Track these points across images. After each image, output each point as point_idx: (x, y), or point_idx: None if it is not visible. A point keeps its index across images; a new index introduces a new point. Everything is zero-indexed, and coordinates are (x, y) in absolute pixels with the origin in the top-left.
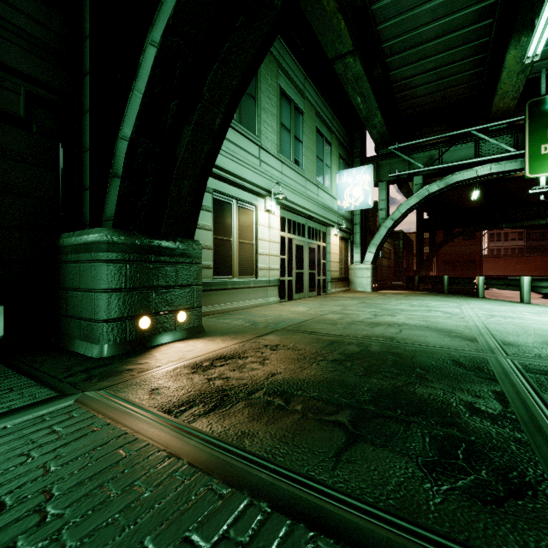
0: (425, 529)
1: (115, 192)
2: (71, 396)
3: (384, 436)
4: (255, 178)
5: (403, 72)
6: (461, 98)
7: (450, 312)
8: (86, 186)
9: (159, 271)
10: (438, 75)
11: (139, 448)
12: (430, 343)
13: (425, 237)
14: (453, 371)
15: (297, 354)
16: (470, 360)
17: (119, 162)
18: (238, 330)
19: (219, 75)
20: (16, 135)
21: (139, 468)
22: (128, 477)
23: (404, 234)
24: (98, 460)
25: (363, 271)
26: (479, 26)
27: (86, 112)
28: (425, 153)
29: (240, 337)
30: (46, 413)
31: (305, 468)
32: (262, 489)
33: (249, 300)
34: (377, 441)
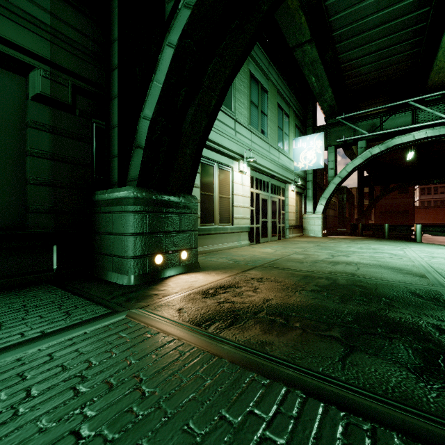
0: (431, 414)
1: (137, 159)
2: (121, 312)
3: (374, 347)
4: (231, 145)
5: (350, 55)
6: (399, 74)
7: (395, 253)
8: (114, 155)
9: (168, 219)
10: (380, 56)
11: (188, 350)
12: (387, 278)
13: (364, 191)
14: (414, 300)
15: (280, 285)
16: (425, 292)
17: (141, 136)
18: (225, 266)
19: (217, 67)
20: (65, 118)
21: (195, 364)
22: (190, 369)
23: (347, 189)
24: (163, 357)
25: (315, 220)
26: (418, 14)
27: (114, 98)
28: (368, 121)
29: (229, 272)
30: (110, 324)
31: (320, 368)
32: (293, 381)
33: (227, 243)
34: (369, 351)
